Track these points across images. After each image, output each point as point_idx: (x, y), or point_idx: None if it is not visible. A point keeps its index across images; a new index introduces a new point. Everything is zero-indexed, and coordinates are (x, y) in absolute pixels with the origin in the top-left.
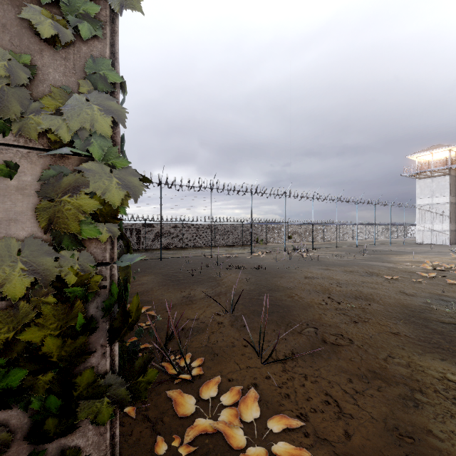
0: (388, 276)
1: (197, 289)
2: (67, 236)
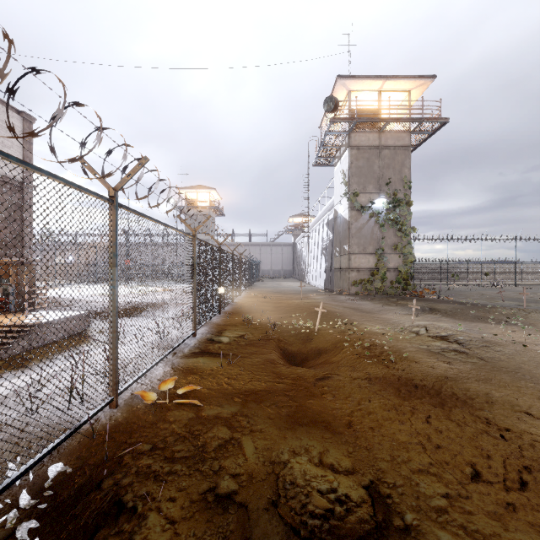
0: None
1: None
2: (406, 264)
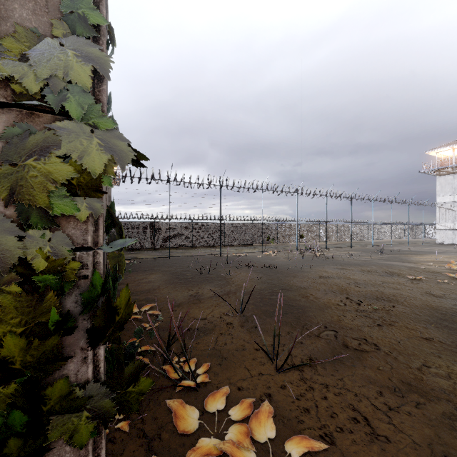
0: (410, 276)
1: (206, 288)
2: (35, 211)
